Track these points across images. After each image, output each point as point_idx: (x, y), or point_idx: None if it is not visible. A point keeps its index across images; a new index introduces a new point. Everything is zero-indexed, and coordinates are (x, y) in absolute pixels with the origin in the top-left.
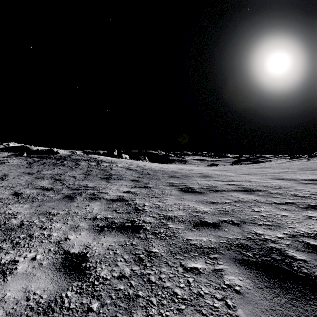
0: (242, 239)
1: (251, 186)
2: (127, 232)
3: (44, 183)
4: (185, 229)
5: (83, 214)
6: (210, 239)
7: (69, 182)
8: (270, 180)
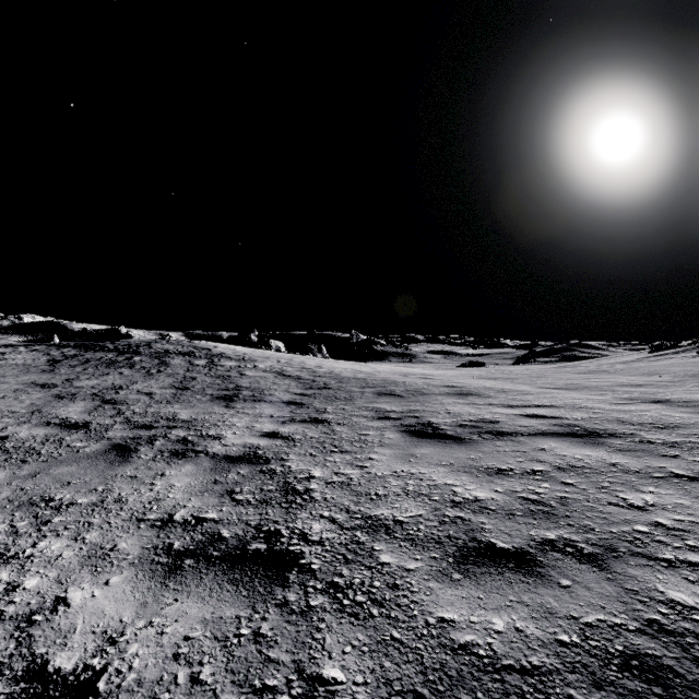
0: (633, 630)
1: (589, 423)
2: (250, 579)
3: (72, 410)
4: (431, 572)
5: (140, 504)
6: (519, 627)
7: (135, 406)
8: (629, 405)
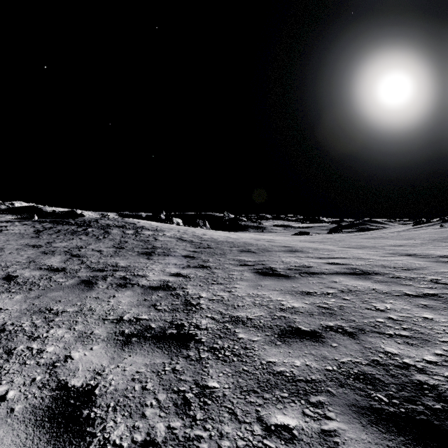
0: (364, 364)
1: (365, 267)
2: (168, 346)
3: (54, 261)
4: (265, 341)
5: (103, 311)
6: (308, 364)
7: (92, 258)
8: (391, 257)
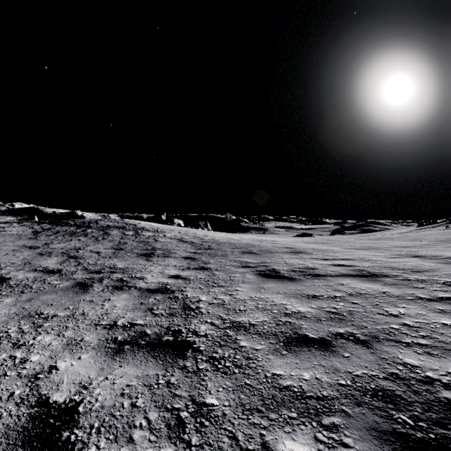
0: (381, 378)
1: (372, 269)
2: (164, 355)
3: (50, 262)
4: (270, 350)
5: (96, 316)
6: (318, 377)
7: (89, 260)
8: (398, 258)
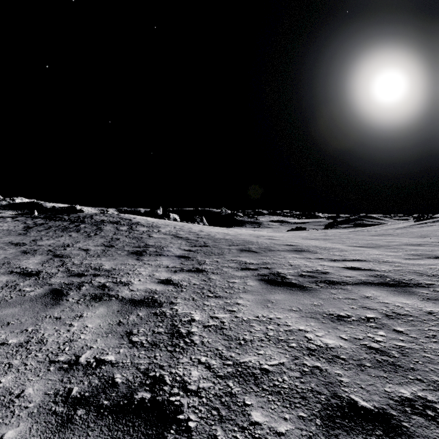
0: None
1: (395, 274)
2: None
3: (31, 262)
4: (302, 438)
5: (55, 345)
6: None
7: (75, 259)
8: (418, 260)
